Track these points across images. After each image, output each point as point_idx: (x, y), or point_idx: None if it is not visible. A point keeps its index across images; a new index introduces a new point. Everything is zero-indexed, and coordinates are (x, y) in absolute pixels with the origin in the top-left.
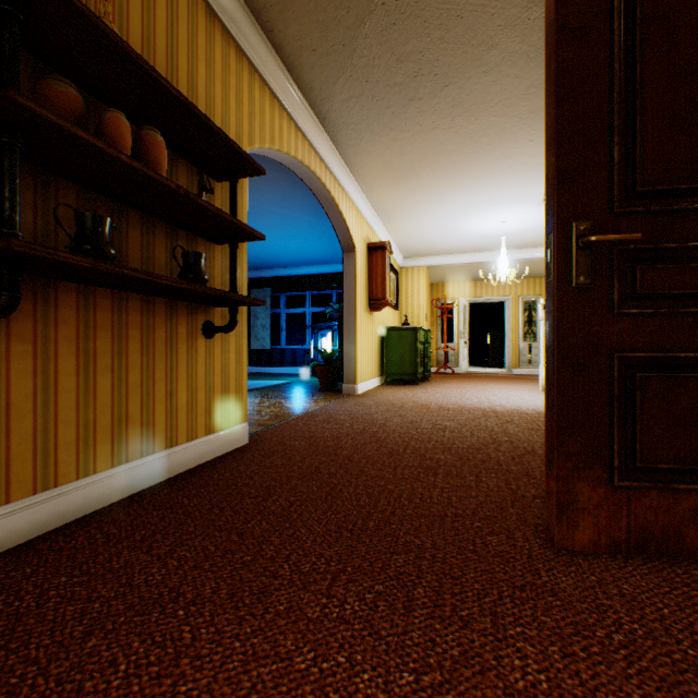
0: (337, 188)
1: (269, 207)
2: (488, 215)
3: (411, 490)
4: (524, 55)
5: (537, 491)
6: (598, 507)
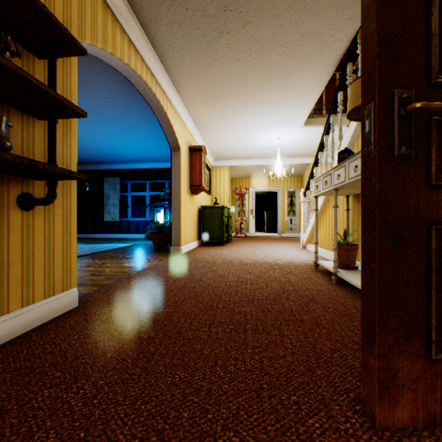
0: (166, 100)
1: (114, 114)
2: (269, 132)
3: (226, 354)
4: (303, 5)
5: (331, 343)
6: (416, 381)
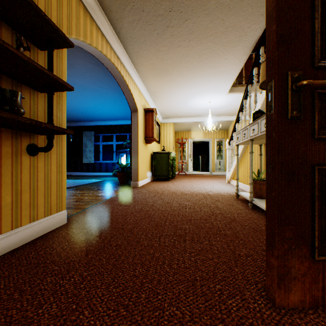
0: (127, 75)
1: (91, 86)
2: (203, 98)
3: (171, 256)
4: (227, 6)
5: (246, 250)
6: (304, 275)
